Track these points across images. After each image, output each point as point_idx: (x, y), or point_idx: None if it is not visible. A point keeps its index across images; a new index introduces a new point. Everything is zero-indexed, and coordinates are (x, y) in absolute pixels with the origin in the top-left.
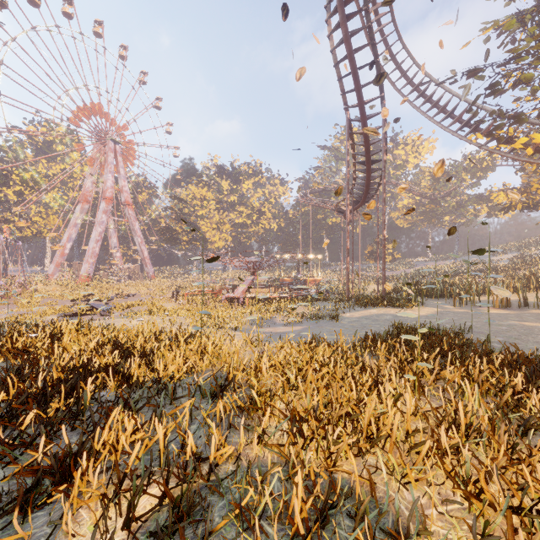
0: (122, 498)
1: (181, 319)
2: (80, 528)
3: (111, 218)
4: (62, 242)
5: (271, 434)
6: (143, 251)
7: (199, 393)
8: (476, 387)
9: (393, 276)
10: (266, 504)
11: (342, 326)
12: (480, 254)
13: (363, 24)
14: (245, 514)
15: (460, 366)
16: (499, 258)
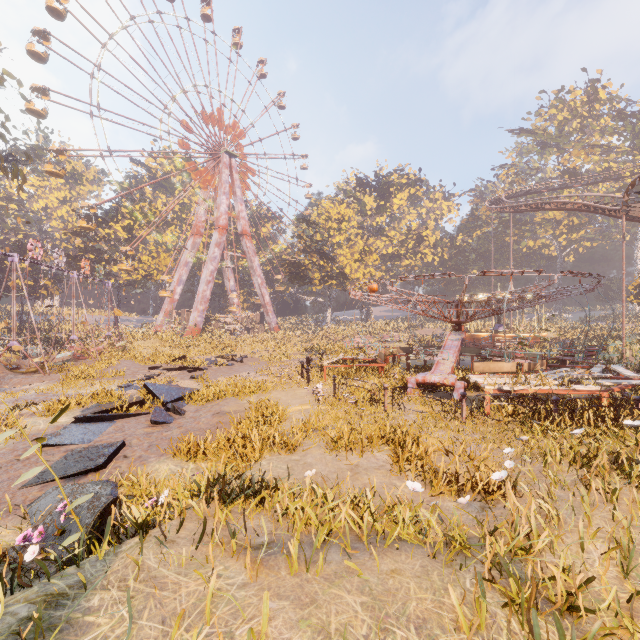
0: None
1: None
2: None
3: (226, 252)
4: (171, 286)
5: None
6: (264, 296)
7: None
8: None
9: None
10: None
11: None
12: None
13: None
14: None
15: None
16: None
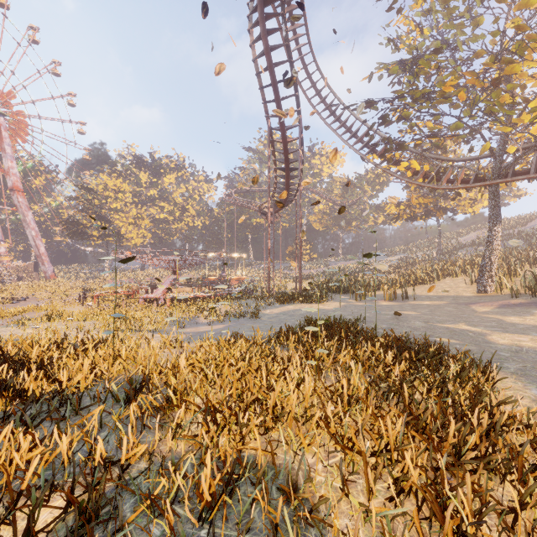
0: (17, 518)
1: (90, 324)
2: None
3: None
4: None
5: (187, 428)
6: (39, 247)
7: (111, 400)
8: (360, 366)
9: (310, 274)
10: (178, 489)
11: (262, 323)
12: (369, 257)
13: (283, 39)
14: (158, 503)
15: (350, 350)
16: (392, 259)
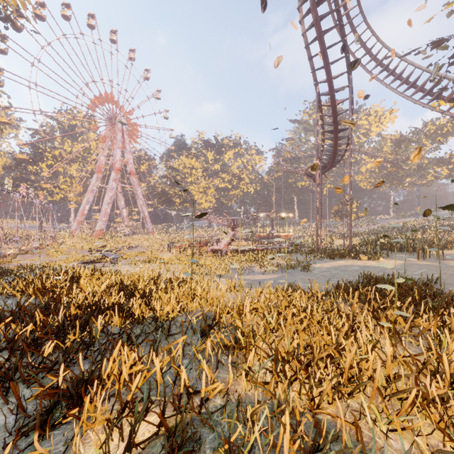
0: (124, 423)
1: (175, 267)
2: (88, 449)
3: (119, 184)
4: (82, 205)
5: (255, 371)
6: (144, 212)
7: (190, 331)
8: None
9: (357, 232)
10: (254, 441)
11: (314, 276)
12: (451, 209)
13: (330, 9)
14: (234, 448)
15: (436, 315)
16: None
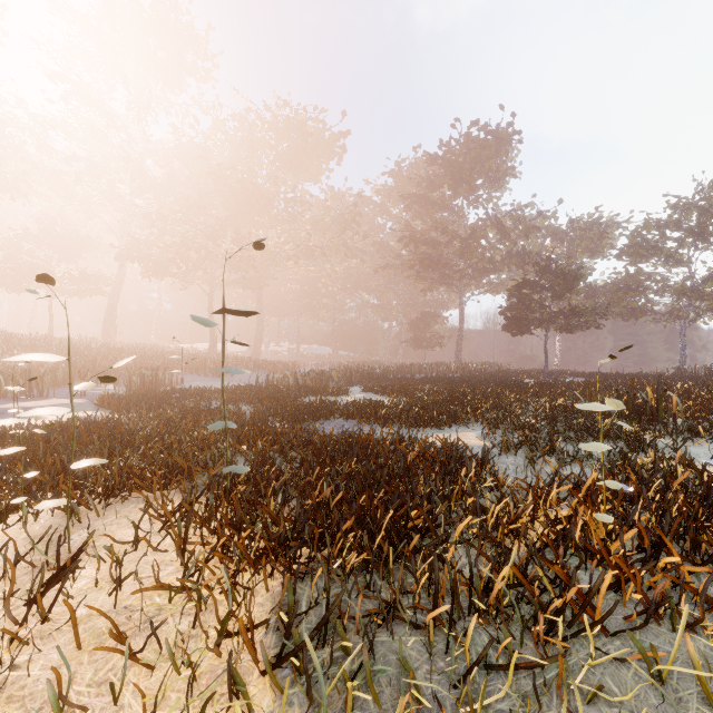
0: None
1: None
2: None
3: None
4: None
5: None
6: None
7: None
8: None
9: None
10: None
11: None
12: None
13: None
14: None
15: None
16: None
